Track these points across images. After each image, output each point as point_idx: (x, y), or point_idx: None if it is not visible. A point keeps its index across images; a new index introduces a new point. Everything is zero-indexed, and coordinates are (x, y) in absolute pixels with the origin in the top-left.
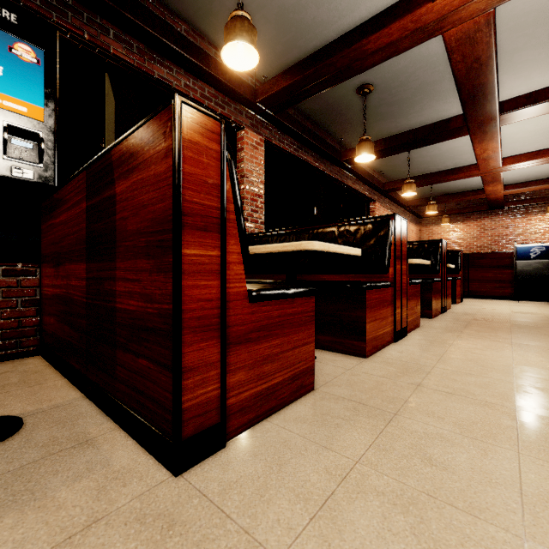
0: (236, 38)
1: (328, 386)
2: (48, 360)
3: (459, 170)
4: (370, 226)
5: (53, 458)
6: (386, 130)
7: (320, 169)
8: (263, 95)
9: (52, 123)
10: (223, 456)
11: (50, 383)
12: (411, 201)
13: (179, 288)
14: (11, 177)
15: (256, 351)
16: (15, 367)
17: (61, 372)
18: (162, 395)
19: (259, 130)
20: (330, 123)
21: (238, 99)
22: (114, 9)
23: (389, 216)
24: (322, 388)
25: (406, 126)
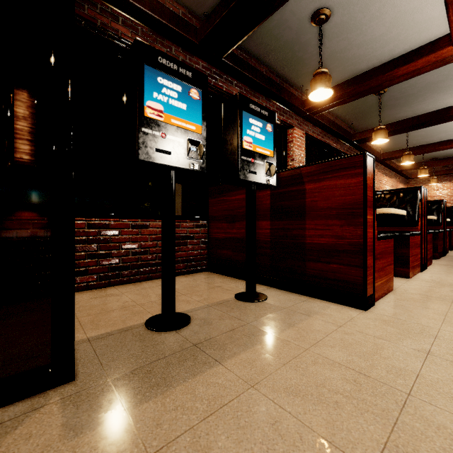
0: (322, 86)
1: (400, 289)
2: (220, 273)
3: (452, 141)
4: (401, 195)
5: (301, 304)
6: (390, 116)
7: (337, 148)
8: (310, 105)
9: (275, 157)
10: (378, 307)
11: (241, 282)
12: (402, 166)
13: (366, 232)
14: (266, 184)
15: (378, 264)
16: (208, 275)
17: (239, 278)
18: (352, 279)
19: (302, 127)
20: (346, 114)
21: (292, 109)
22: (240, 72)
23: (416, 188)
24: (397, 289)
25: (408, 112)
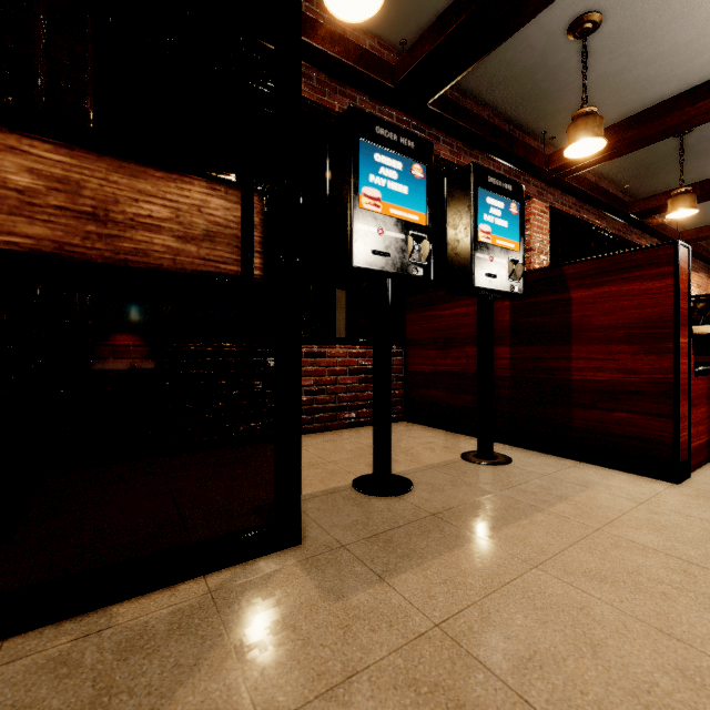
0: (588, 135)
1: None
2: (425, 424)
3: None
4: None
5: (568, 471)
6: (698, 168)
7: (601, 227)
8: (560, 162)
9: (522, 252)
10: (697, 481)
11: (462, 437)
12: None
13: (679, 364)
14: (510, 292)
15: (696, 414)
16: (408, 427)
17: (457, 432)
18: (653, 435)
19: (544, 197)
20: (618, 170)
21: (530, 170)
22: (451, 122)
23: None
24: None
25: None
